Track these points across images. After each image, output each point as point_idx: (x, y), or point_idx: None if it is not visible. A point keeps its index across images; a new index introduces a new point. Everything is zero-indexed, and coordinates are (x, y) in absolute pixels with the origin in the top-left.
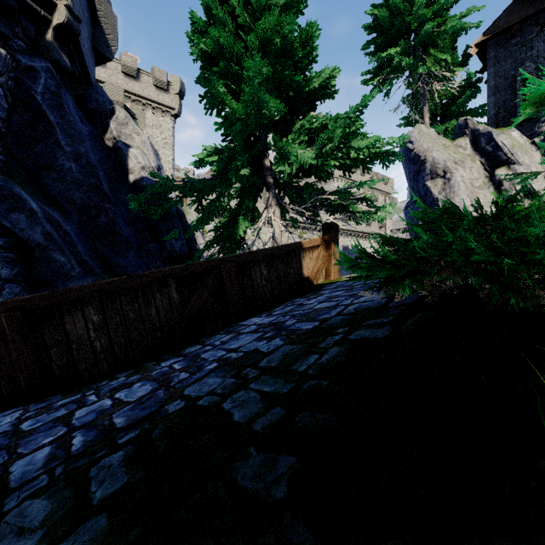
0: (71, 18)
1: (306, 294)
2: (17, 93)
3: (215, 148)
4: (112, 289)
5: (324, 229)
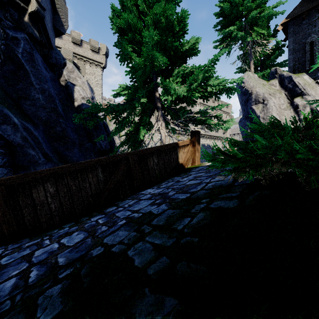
0: (39, 8)
1: (181, 174)
2: (7, 53)
3: (126, 86)
4: (62, 172)
5: (191, 134)
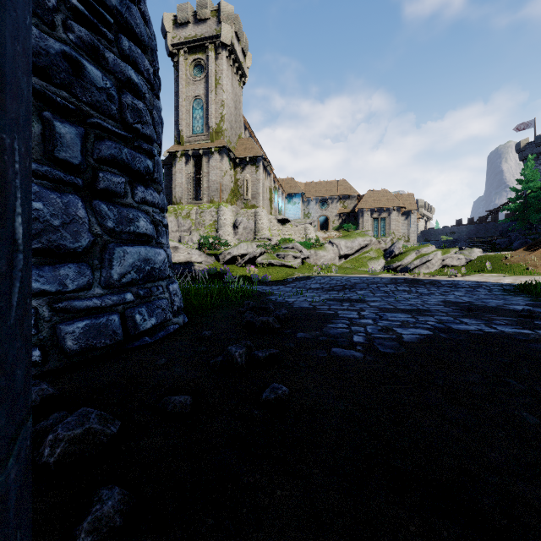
0: None
1: None
2: None
3: None
4: None
5: None
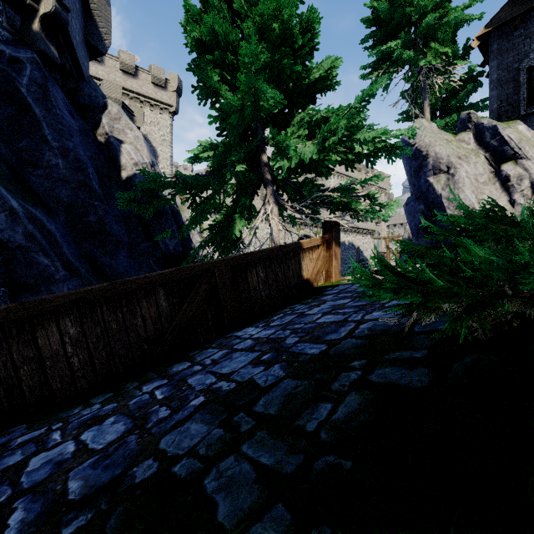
0: (58, 7)
1: (307, 299)
2: (1, 85)
3: (210, 143)
4: (92, 299)
5: (324, 228)
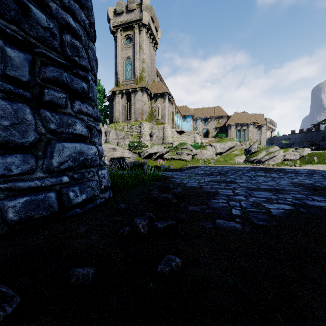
0: None
1: None
2: None
3: None
4: None
5: None
